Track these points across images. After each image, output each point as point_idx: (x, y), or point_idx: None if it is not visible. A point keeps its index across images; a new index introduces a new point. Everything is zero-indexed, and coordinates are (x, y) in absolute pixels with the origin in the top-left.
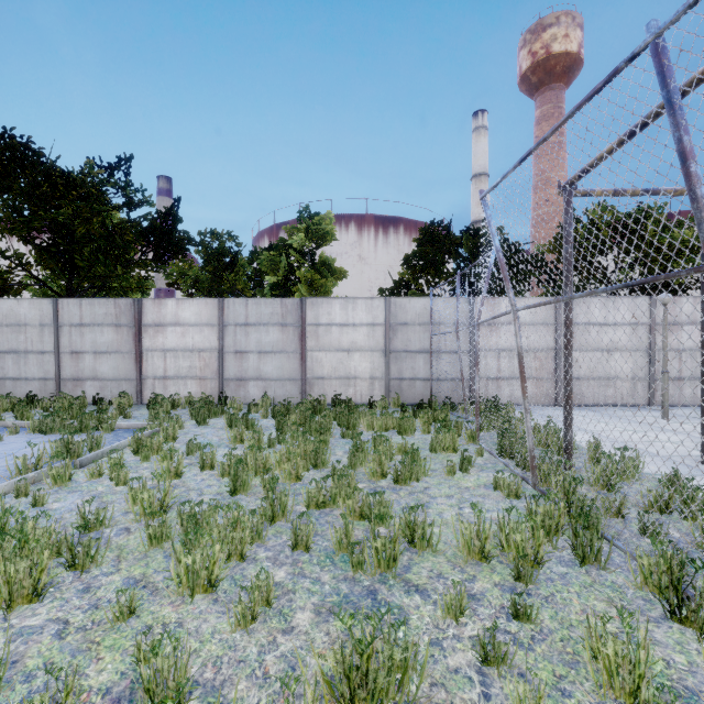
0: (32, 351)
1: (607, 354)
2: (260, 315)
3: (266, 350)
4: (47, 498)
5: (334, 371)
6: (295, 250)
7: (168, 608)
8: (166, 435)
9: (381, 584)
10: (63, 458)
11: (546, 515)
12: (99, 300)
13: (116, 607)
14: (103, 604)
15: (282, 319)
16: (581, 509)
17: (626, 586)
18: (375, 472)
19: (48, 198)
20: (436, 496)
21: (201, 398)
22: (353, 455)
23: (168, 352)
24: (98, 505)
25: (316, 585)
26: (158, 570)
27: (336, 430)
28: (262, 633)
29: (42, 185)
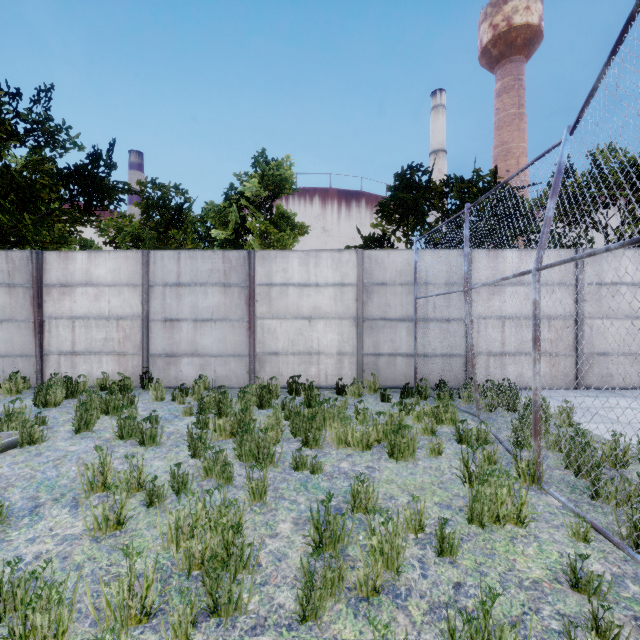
0: None
1: None
2: (195, 272)
3: (204, 317)
4: None
5: (292, 344)
6: (248, 199)
7: None
8: None
9: None
10: None
11: None
12: None
13: None
14: None
15: (224, 278)
16: None
17: None
18: None
19: None
20: None
21: (114, 382)
22: (312, 547)
23: (77, 320)
24: None
25: None
26: None
27: (286, 445)
28: None
29: None
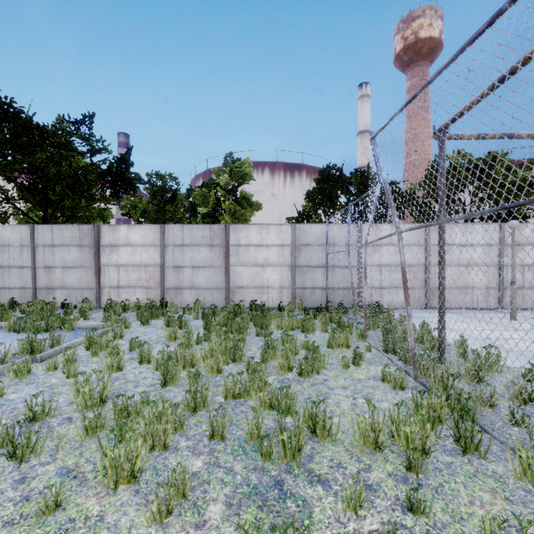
0: (14, 266)
1: (466, 269)
2: (193, 237)
3: (198, 265)
4: (6, 390)
5: (252, 282)
6: (221, 187)
7: (93, 500)
8: (115, 333)
9: (287, 474)
10: (27, 353)
11: (430, 408)
12: (66, 226)
13: (41, 502)
14: (34, 495)
15: (210, 241)
16: (458, 401)
17: (506, 476)
18: (283, 366)
19: (27, 146)
20: (333, 387)
21: (147, 303)
22: (265, 351)
23: (121, 267)
24: (49, 396)
25: (228, 475)
26: (90, 459)
27: (252, 329)
28: (176, 527)
29: (22, 136)
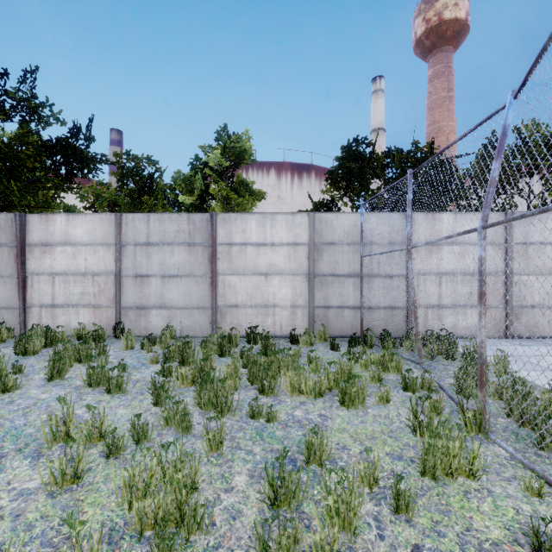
0: None
1: None
2: (163, 233)
3: (171, 273)
4: None
5: (250, 298)
6: (211, 169)
7: None
8: None
9: None
10: None
11: None
12: None
13: None
14: None
15: (189, 238)
16: None
17: None
18: None
19: None
20: None
21: (89, 332)
22: (267, 504)
23: (57, 276)
24: None
25: None
26: None
27: (244, 392)
28: None
29: None
